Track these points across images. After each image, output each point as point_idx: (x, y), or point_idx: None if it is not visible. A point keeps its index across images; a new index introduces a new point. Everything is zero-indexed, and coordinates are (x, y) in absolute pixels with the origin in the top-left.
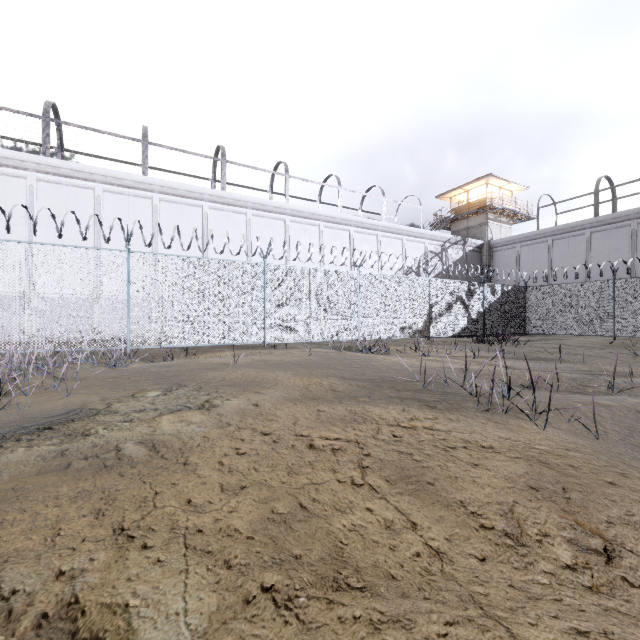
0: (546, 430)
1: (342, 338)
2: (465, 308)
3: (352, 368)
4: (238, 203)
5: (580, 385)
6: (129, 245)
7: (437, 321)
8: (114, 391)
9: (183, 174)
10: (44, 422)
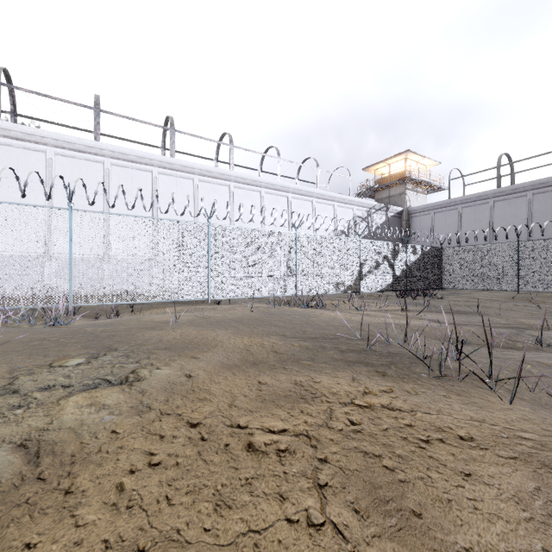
0: (513, 403)
1: (282, 294)
2: (391, 266)
3: (292, 325)
4: (186, 169)
5: (509, 340)
6: (71, 203)
7: (367, 278)
8: (32, 358)
9: (134, 142)
10: None
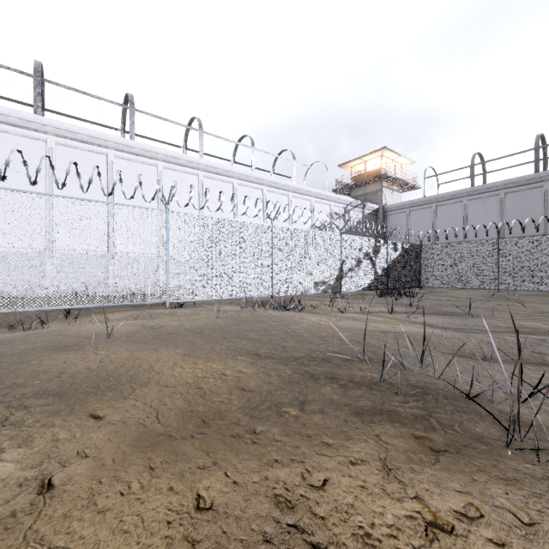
0: None
1: (255, 294)
2: (372, 264)
3: (268, 336)
4: (148, 154)
5: (533, 352)
6: None
7: (348, 276)
8: None
9: (88, 121)
10: None
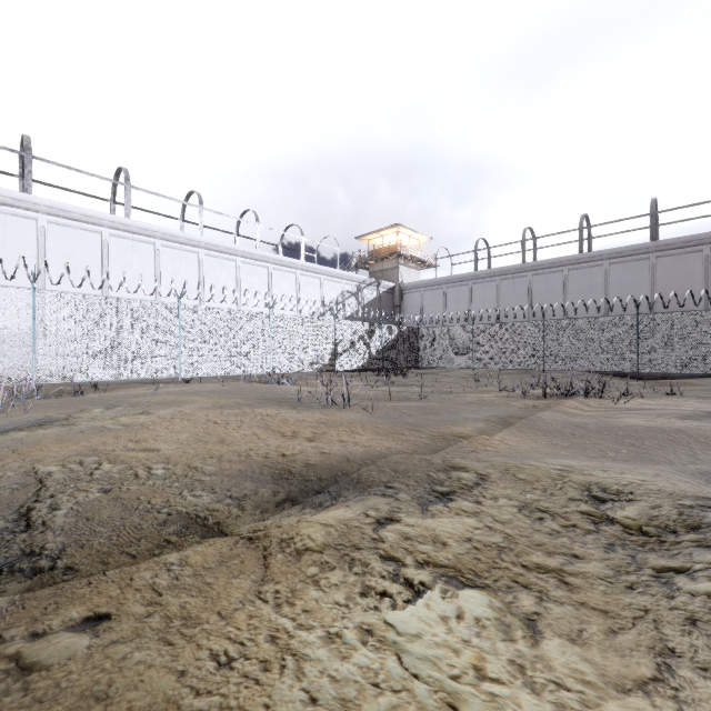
0: (347, 413)
1: (255, 372)
2: (367, 346)
3: (256, 393)
4: (145, 232)
5: (408, 398)
6: (35, 283)
7: (342, 357)
8: (61, 410)
9: (74, 191)
10: (33, 422)
